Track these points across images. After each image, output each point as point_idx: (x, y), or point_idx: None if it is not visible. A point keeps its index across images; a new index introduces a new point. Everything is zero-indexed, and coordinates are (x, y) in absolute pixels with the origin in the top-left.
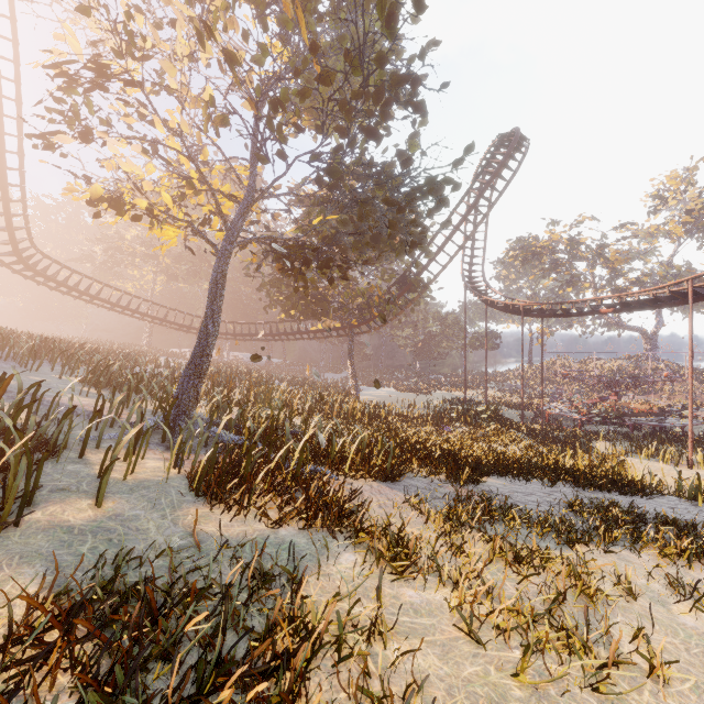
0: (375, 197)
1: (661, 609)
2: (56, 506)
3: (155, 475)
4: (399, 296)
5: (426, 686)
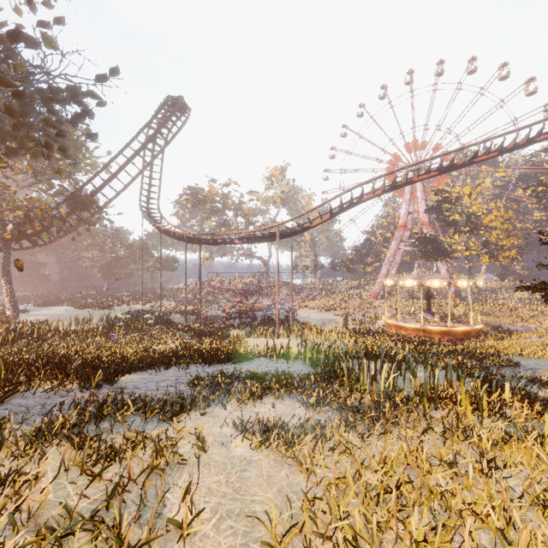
0: None
1: (223, 450)
2: None
3: None
4: (70, 213)
5: None
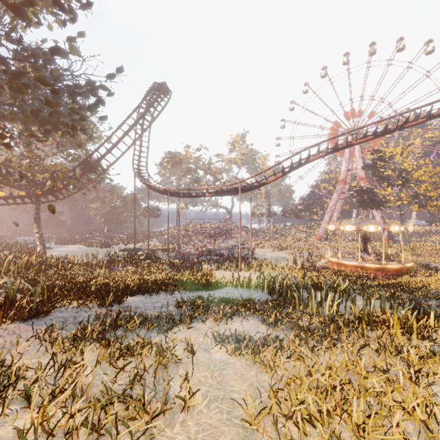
0: (26, 72)
1: (206, 354)
2: None
3: None
4: (82, 175)
5: None
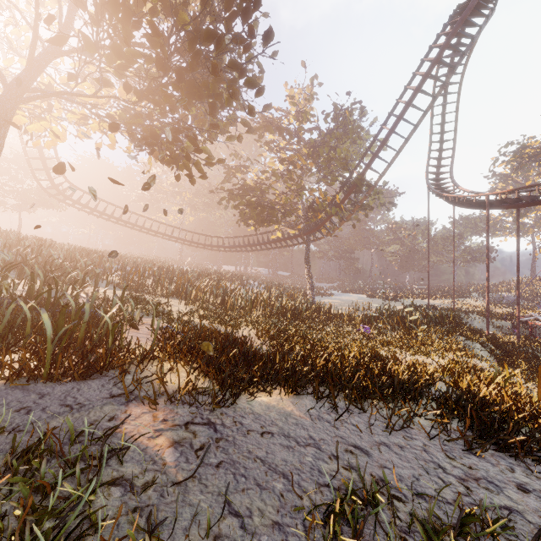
0: None
1: None
2: None
3: None
4: (344, 199)
5: None
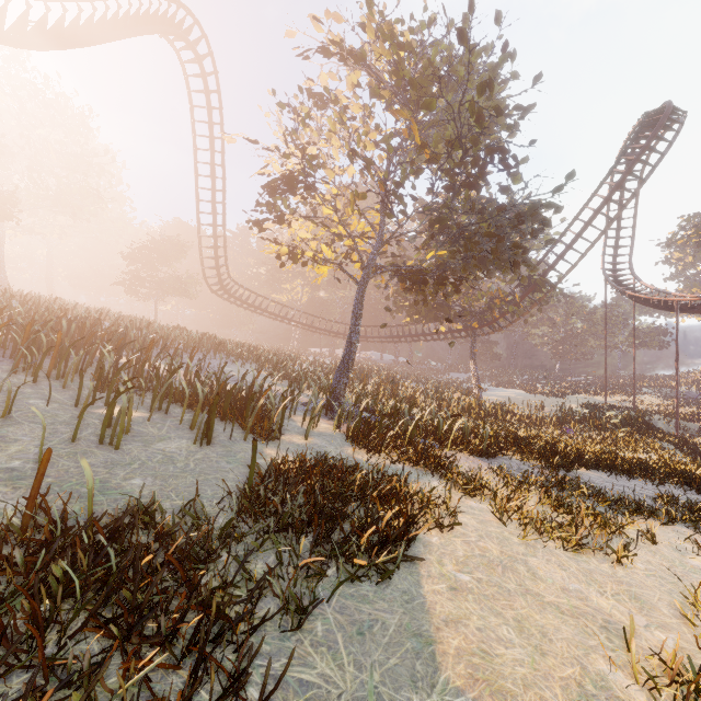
0: (477, 233)
1: (675, 554)
2: (289, 436)
3: (327, 431)
4: (523, 297)
5: (464, 526)
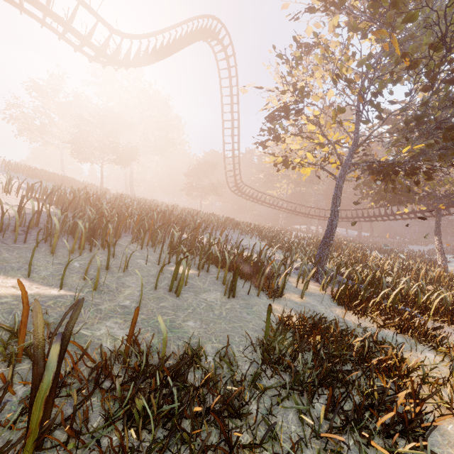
0: None
1: None
2: (288, 294)
3: (315, 292)
4: None
5: None
